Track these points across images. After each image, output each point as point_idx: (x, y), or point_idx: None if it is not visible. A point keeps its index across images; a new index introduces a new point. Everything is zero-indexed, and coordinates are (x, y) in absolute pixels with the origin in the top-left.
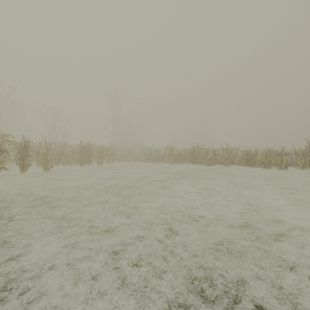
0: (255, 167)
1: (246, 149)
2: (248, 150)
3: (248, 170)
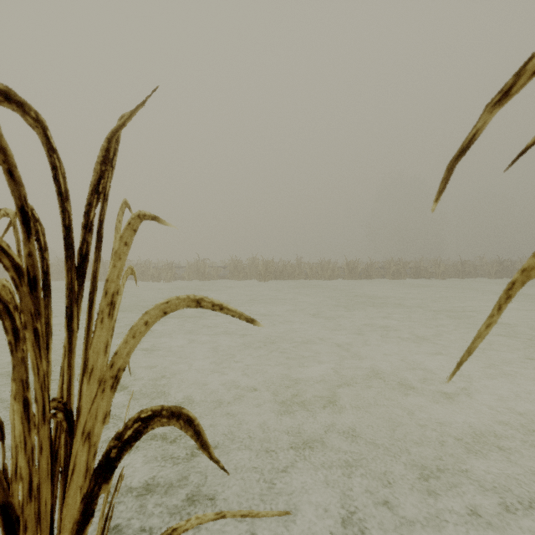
0: (150, 281)
1: (159, 261)
2: (162, 262)
3: (143, 285)
